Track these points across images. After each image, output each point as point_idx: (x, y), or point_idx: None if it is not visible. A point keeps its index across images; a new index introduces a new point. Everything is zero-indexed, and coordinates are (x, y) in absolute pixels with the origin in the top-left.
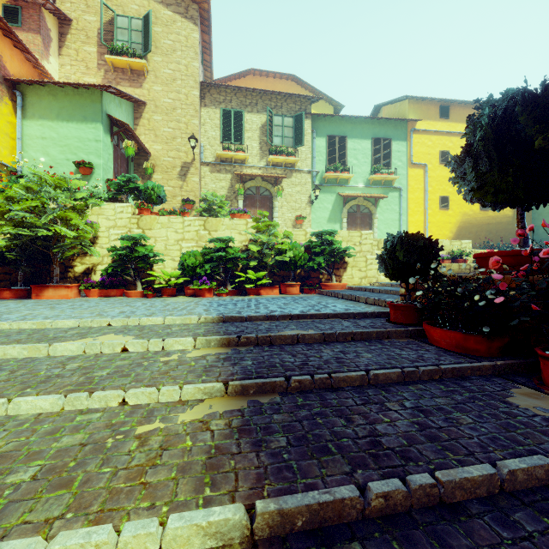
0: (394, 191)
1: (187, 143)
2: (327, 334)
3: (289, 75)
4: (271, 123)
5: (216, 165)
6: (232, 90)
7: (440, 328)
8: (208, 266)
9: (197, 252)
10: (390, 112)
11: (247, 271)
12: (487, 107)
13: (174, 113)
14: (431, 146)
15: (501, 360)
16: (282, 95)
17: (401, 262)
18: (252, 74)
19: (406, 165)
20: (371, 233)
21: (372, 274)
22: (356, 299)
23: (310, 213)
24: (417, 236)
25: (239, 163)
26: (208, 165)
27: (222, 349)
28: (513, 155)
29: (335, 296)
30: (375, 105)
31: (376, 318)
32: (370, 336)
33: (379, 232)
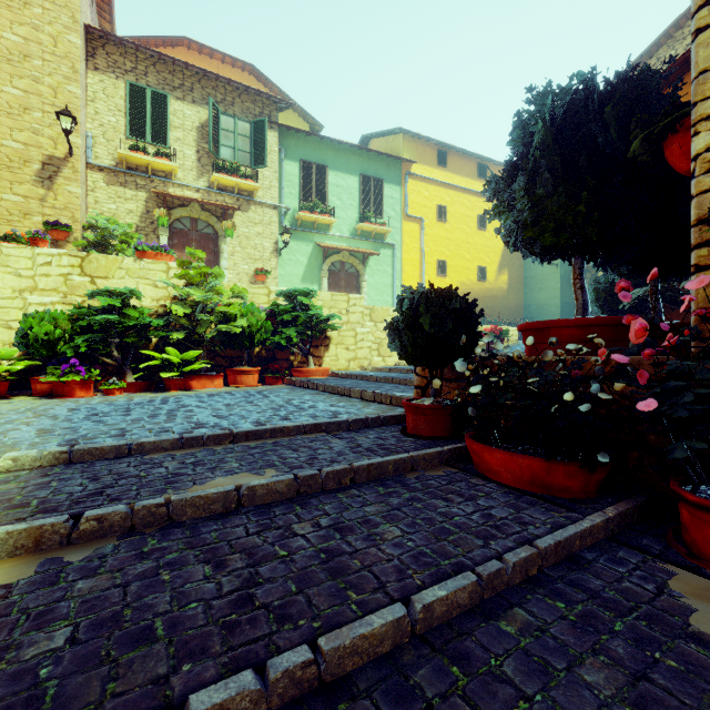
0: (386, 248)
1: (56, 123)
2: (303, 480)
3: (246, 64)
4: (216, 125)
5: (118, 172)
6: (149, 56)
7: (503, 451)
8: (81, 339)
9: (60, 313)
10: (381, 147)
11: (165, 349)
12: (551, 94)
13: (27, 64)
14: (427, 197)
15: (608, 506)
16: (234, 86)
17: (427, 335)
18: (186, 46)
19: (400, 217)
20: (362, 298)
21: (364, 355)
22: (346, 393)
23: (277, 266)
24: (450, 291)
25: (162, 176)
26: (101, 171)
27: (6, 569)
28: (586, 172)
29: (314, 388)
30: (363, 135)
31: (382, 427)
32: (383, 471)
33: (369, 299)
